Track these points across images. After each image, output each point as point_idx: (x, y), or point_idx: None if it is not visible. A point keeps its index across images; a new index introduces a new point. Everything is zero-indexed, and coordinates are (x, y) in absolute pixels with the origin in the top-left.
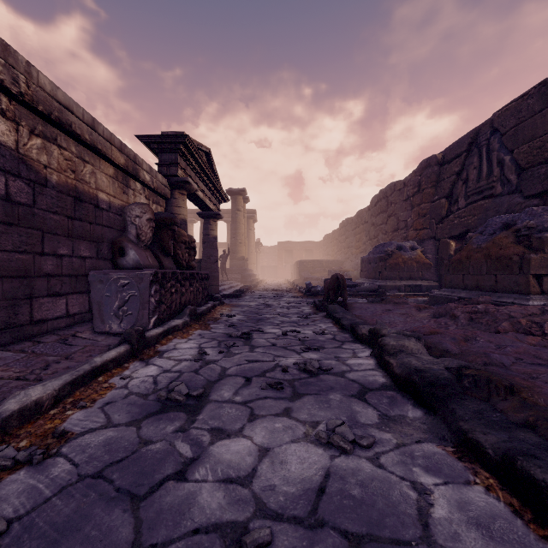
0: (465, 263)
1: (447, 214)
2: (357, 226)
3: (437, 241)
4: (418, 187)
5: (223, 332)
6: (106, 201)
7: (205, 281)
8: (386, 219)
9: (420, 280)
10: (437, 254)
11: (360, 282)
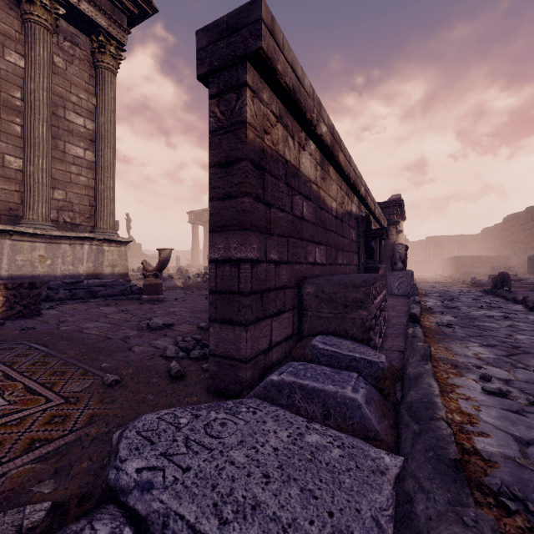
0: None
1: None
2: (526, 222)
3: None
4: None
5: (438, 298)
6: None
7: None
8: None
9: None
10: None
11: (527, 277)
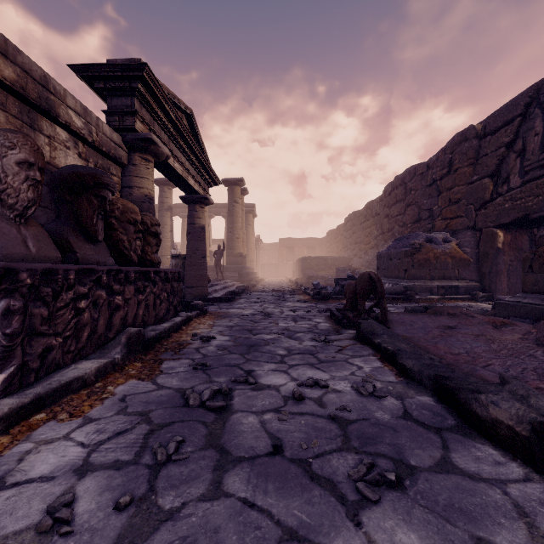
0: None
1: (492, 197)
2: (366, 219)
3: (478, 231)
4: (448, 167)
5: (176, 386)
6: None
7: (175, 282)
8: (404, 209)
9: (456, 280)
10: (477, 248)
11: None
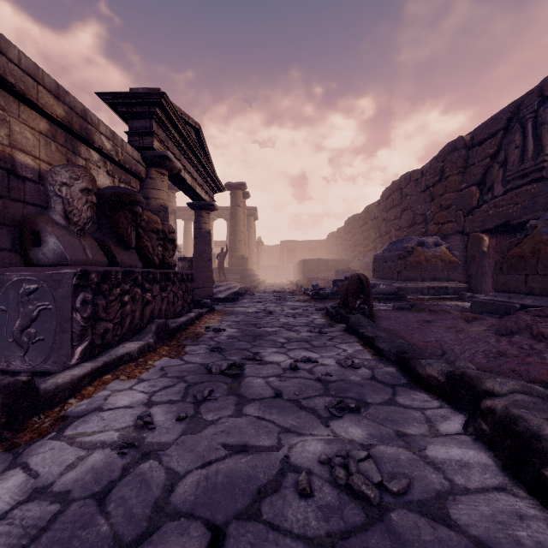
0: (530, 259)
1: (478, 204)
2: (365, 222)
3: (466, 235)
4: (440, 175)
5: (200, 362)
6: (32, 168)
7: (189, 283)
8: (400, 213)
9: (446, 281)
10: (465, 251)
11: (374, 283)
